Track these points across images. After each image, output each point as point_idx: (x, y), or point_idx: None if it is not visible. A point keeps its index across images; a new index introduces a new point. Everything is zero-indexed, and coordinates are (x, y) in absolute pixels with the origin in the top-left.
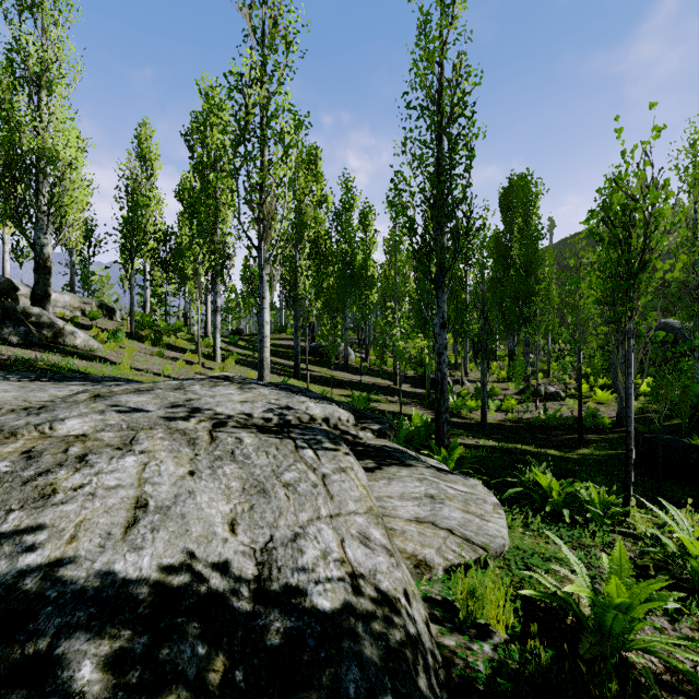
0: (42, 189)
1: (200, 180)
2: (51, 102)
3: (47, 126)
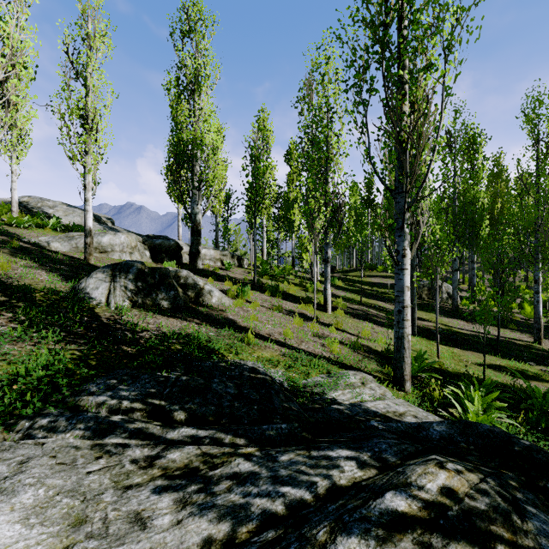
0: (194, 170)
1: (306, 140)
2: (200, 99)
3: (198, 120)
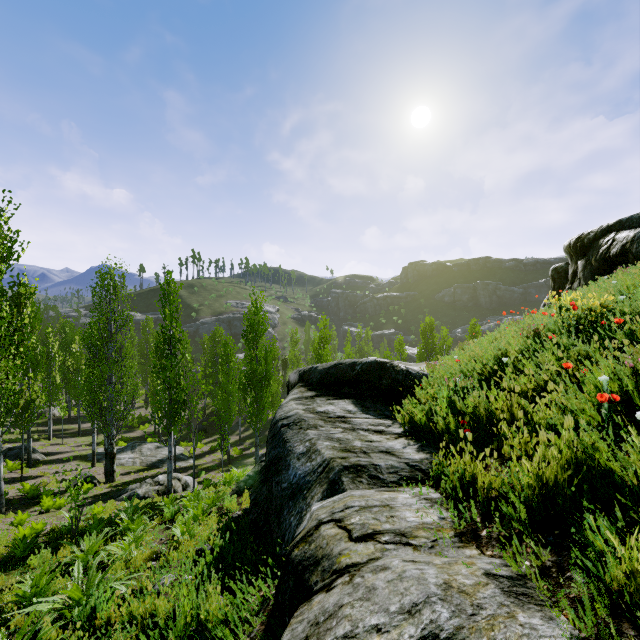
0: None
1: None
2: None
3: None
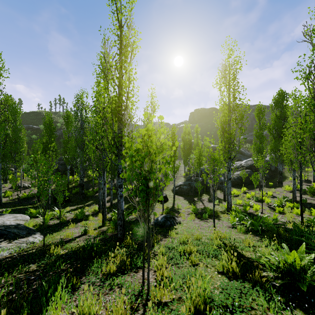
0: None
1: None
2: None
3: None
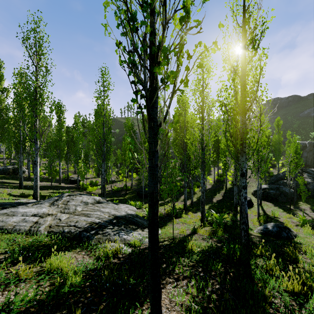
0: None
1: None
2: None
3: None
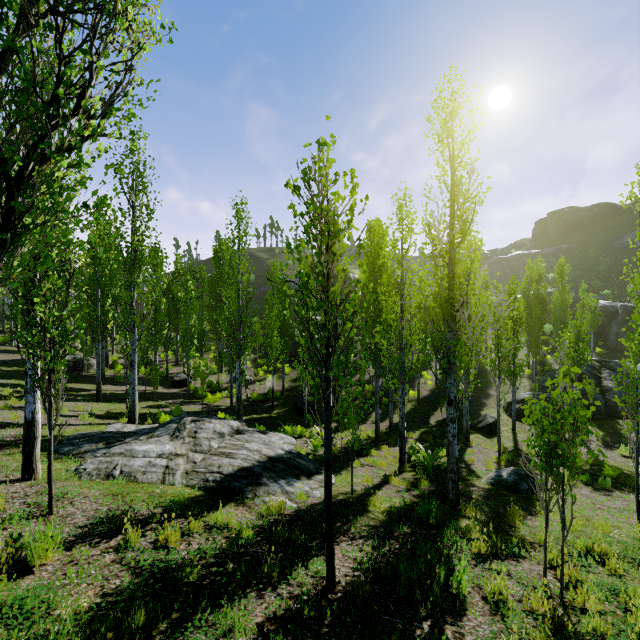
0: None
1: None
2: None
3: None
